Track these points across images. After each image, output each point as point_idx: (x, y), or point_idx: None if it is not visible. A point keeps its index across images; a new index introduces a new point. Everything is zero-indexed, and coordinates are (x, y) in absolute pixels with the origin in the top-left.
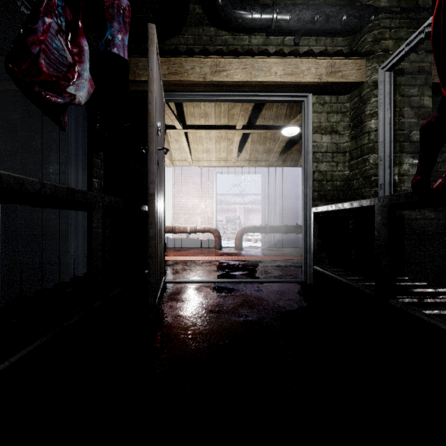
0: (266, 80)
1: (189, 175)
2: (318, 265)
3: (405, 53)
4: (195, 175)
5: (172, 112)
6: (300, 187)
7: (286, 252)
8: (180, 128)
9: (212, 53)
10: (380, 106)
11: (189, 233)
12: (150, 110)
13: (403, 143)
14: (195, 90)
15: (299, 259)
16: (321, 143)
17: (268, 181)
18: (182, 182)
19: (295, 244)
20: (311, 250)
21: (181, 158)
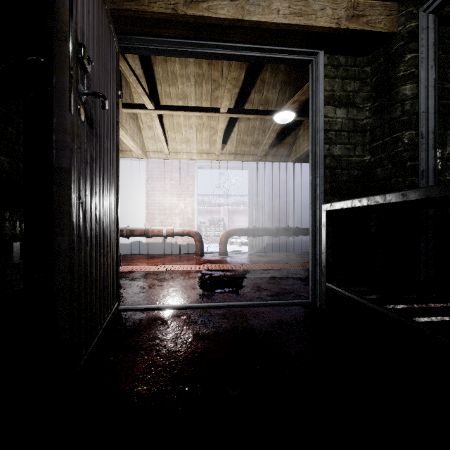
0: (264, 20)
1: (165, 169)
2: (332, 282)
3: None
4: (173, 170)
5: (137, 80)
6: (290, 185)
7: (277, 258)
8: (151, 108)
9: None
10: (422, 63)
11: (165, 236)
12: (57, 8)
13: (447, 117)
14: (163, 35)
15: (294, 267)
16: (334, 119)
17: (256, 178)
18: (158, 178)
19: (286, 248)
20: (323, 261)
21: (156, 149)
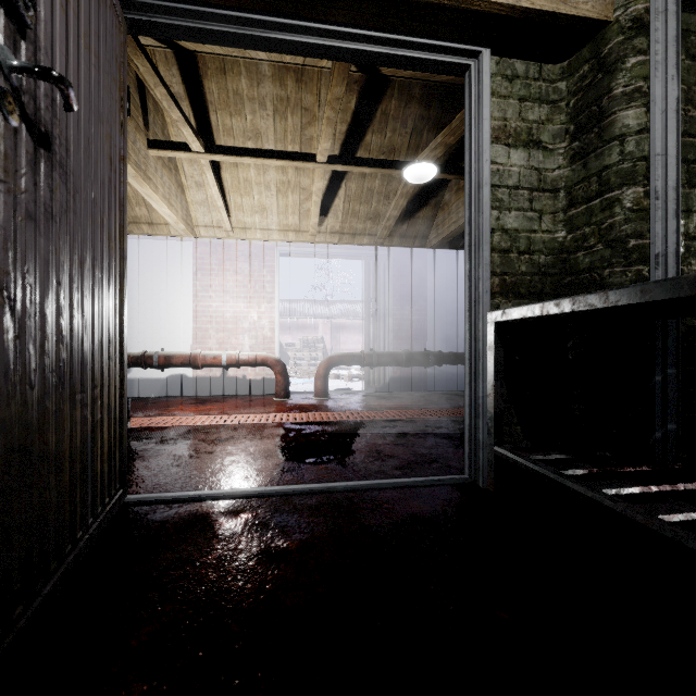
0: None
1: (226, 256)
2: (504, 445)
3: None
4: (239, 258)
5: (170, 96)
6: (429, 285)
7: (408, 401)
8: (199, 150)
9: None
10: (656, 71)
11: (224, 367)
12: None
13: (694, 166)
14: (207, 2)
15: (436, 417)
16: (507, 167)
17: (375, 273)
18: (214, 270)
19: (422, 384)
20: (489, 410)
21: (210, 222)
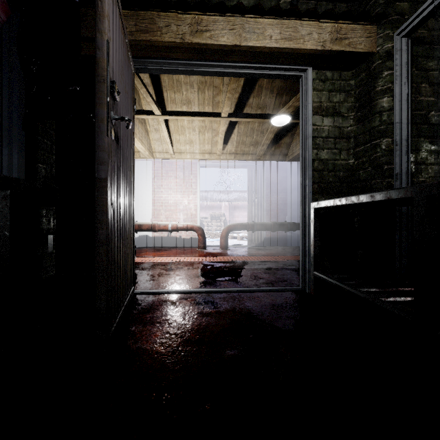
0: (259, 45)
1: (170, 168)
2: (319, 271)
3: (431, 9)
4: (177, 169)
5: (147, 92)
6: (288, 183)
7: (274, 251)
8: (158, 114)
9: (192, 6)
10: (396, 80)
11: (170, 231)
12: (98, 58)
13: (420, 126)
14: (172, 58)
15: (290, 260)
16: (322, 127)
17: (255, 176)
18: (163, 176)
19: (283, 242)
20: (311, 253)
21: (162, 150)
